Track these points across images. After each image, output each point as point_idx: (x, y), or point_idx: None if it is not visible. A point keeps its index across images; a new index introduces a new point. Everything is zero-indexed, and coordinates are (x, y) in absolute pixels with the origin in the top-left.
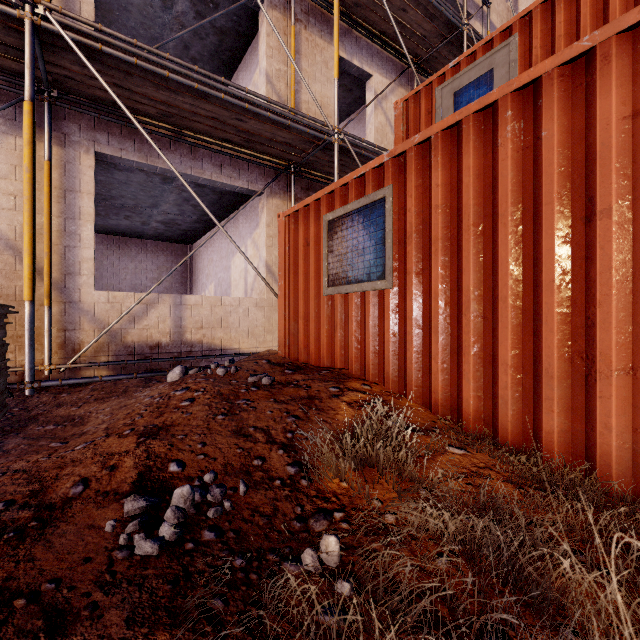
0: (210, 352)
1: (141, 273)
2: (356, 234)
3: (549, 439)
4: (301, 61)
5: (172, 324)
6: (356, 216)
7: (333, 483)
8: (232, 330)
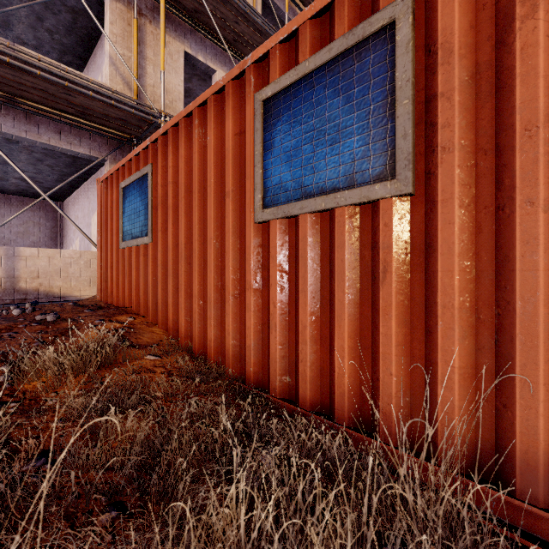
0: (48, 299)
1: (4, 227)
2: (136, 200)
3: (210, 345)
4: (146, 50)
5: (3, 274)
6: (136, 186)
7: (30, 385)
8: (72, 279)
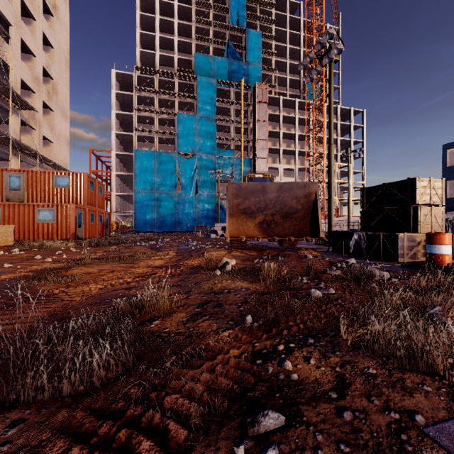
0: None
1: None
2: None
3: (26, 238)
4: None
5: None
6: None
7: None
8: None
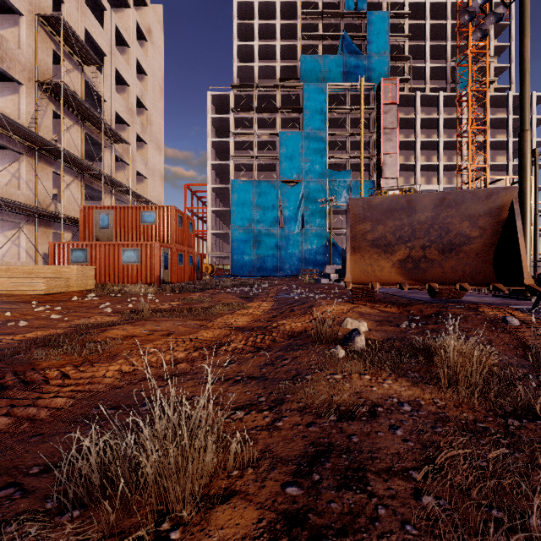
0: None
1: None
2: (80, 253)
3: (111, 282)
4: (38, 174)
5: None
6: (80, 250)
7: None
8: None
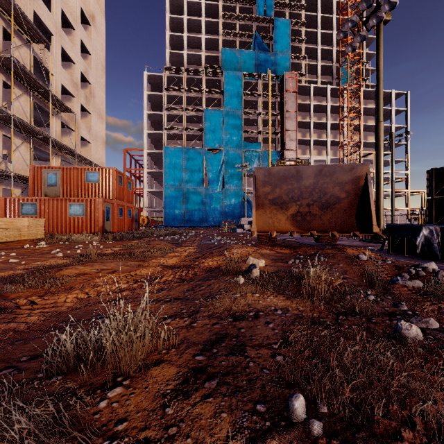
0: None
1: None
2: (30, 207)
3: (59, 232)
4: None
5: None
6: (30, 204)
7: None
8: None
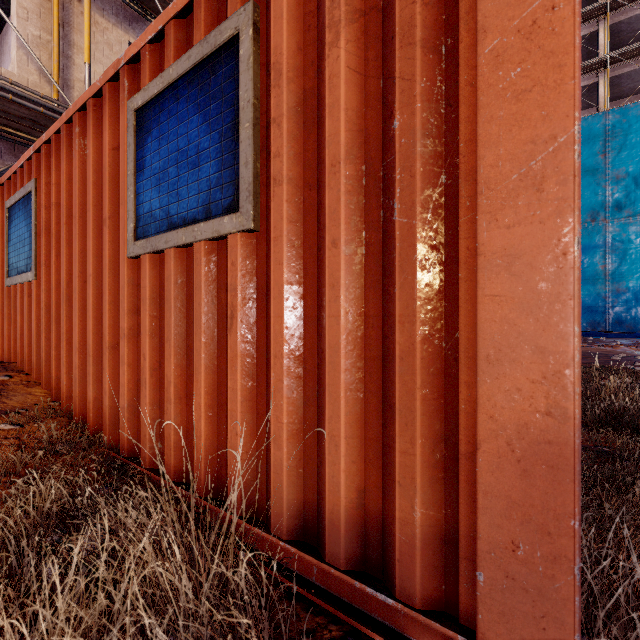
0: None
1: None
2: (21, 224)
3: (89, 407)
4: (73, 35)
5: None
6: (21, 206)
7: None
8: None
